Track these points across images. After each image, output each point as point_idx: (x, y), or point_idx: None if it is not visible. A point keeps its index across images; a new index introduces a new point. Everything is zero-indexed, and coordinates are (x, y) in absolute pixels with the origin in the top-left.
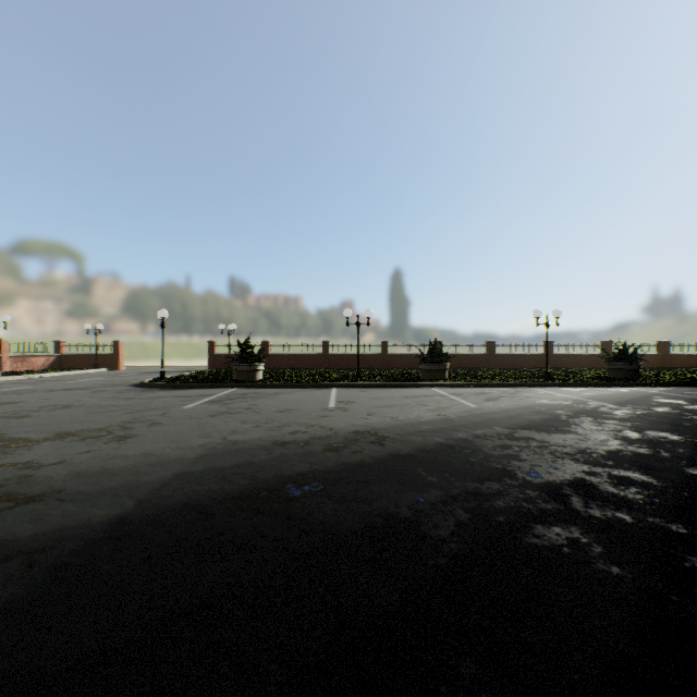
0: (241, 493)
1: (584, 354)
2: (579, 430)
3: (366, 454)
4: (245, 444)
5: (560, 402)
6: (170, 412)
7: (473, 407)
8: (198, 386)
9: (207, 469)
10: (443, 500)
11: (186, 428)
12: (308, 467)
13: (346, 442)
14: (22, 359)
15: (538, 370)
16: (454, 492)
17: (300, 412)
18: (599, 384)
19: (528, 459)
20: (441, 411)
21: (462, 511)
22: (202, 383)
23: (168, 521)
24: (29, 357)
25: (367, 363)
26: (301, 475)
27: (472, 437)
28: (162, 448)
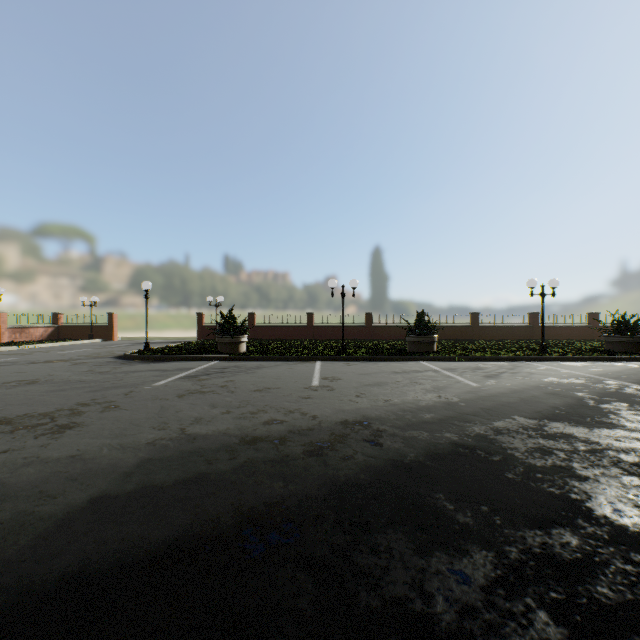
0: (168, 550)
1: (570, 326)
2: (625, 423)
3: (360, 462)
4: (205, 442)
5: (572, 380)
6: (136, 390)
7: (475, 387)
8: (180, 358)
9: (139, 490)
10: (501, 579)
11: (144, 414)
12: (280, 488)
13: (333, 440)
14: (20, 330)
15: (526, 342)
16: (512, 556)
17: (279, 391)
18: (601, 359)
19: (590, 475)
20: (440, 391)
21: (547, 616)
22: (183, 356)
23: (15, 632)
24: (28, 328)
25: (351, 334)
26: (268, 505)
27: (492, 432)
28: (100, 446)
